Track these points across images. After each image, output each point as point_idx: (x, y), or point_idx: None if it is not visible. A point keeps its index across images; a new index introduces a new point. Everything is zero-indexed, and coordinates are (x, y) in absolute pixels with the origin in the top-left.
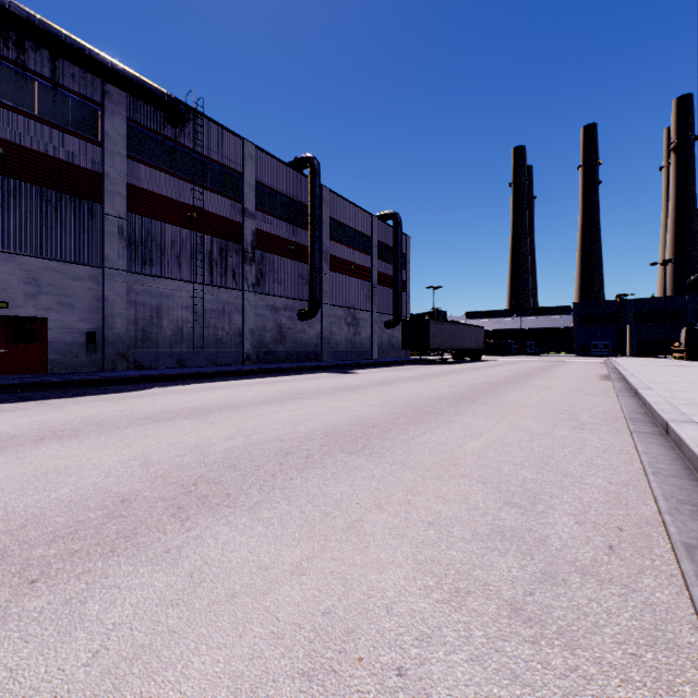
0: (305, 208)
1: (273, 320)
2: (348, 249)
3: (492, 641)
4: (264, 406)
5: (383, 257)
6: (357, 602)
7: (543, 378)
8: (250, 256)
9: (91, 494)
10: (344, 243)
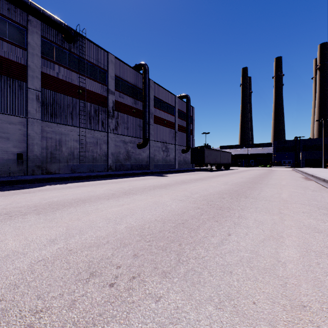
0: (141, 91)
1: (124, 148)
2: (163, 112)
3: None
4: (104, 200)
5: (181, 117)
6: None
7: (273, 179)
8: (111, 114)
9: None
10: (161, 109)
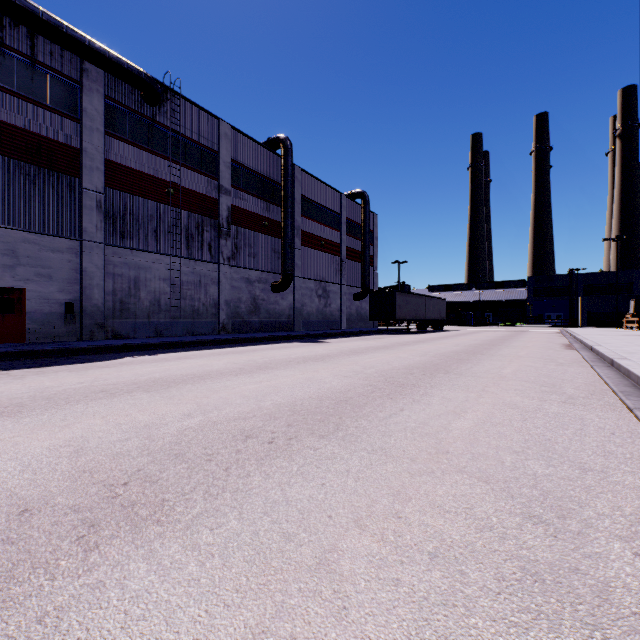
0: (279, 186)
1: (247, 291)
2: (319, 225)
3: None
4: (232, 377)
5: (352, 234)
6: None
7: (509, 348)
8: (225, 231)
9: None
10: (315, 220)
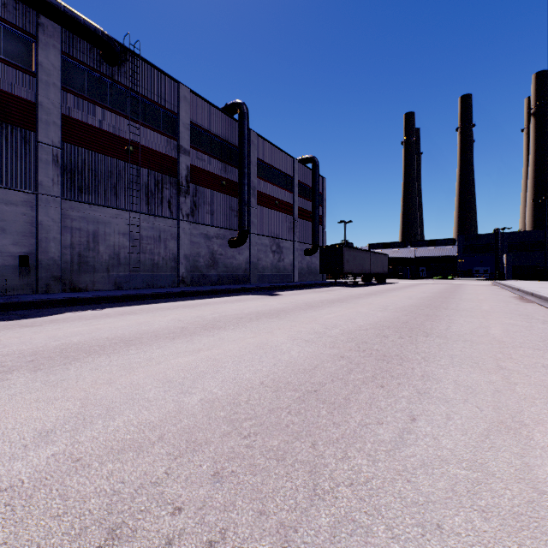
0: (236, 149)
1: (206, 247)
2: (273, 186)
3: None
4: (166, 341)
5: (303, 195)
6: None
7: (465, 301)
8: (184, 189)
9: None
10: (269, 181)
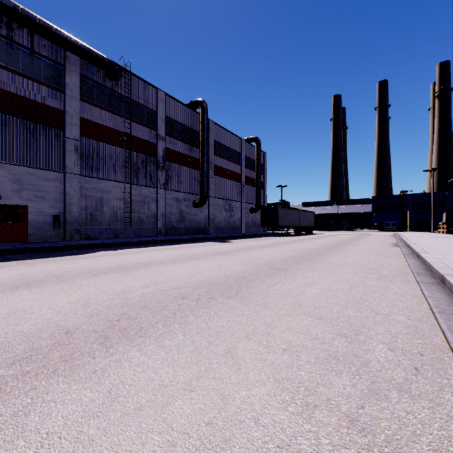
0: (198, 134)
1: (176, 207)
2: (226, 161)
3: (336, 449)
4: (169, 264)
5: (248, 166)
6: (232, 414)
7: (354, 246)
8: (161, 165)
9: (44, 327)
10: (223, 157)
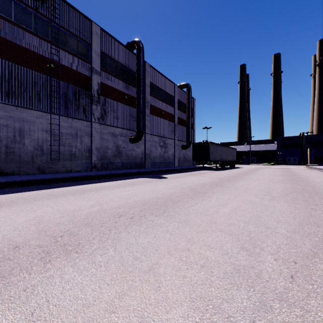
0: (134, 74)
1: (113, 142)
2: (161, 102)
3: None
4: None
5: (180, 109)
6: None
7: None
8: (96, 99)
9: None
10: (158, 98)
